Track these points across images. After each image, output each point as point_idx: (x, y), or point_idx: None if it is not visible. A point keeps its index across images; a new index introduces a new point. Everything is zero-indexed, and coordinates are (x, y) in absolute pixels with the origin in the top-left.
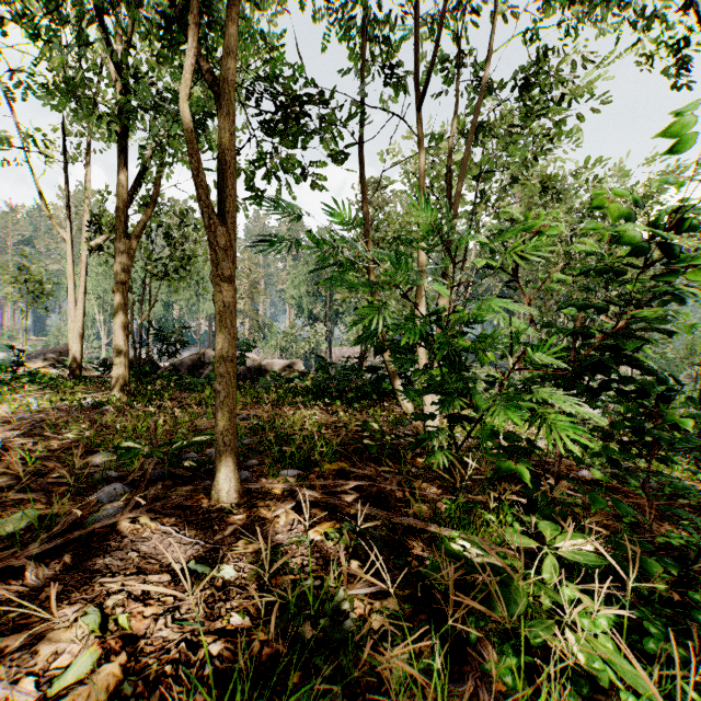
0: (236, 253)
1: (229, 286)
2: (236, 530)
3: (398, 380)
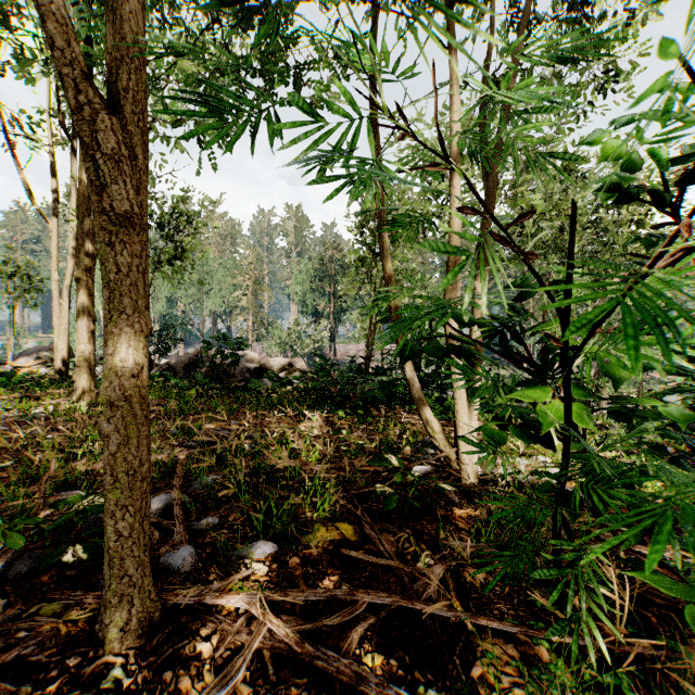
0: (144, 175)
1: (129, 234)
2: None
3: (420, 391)
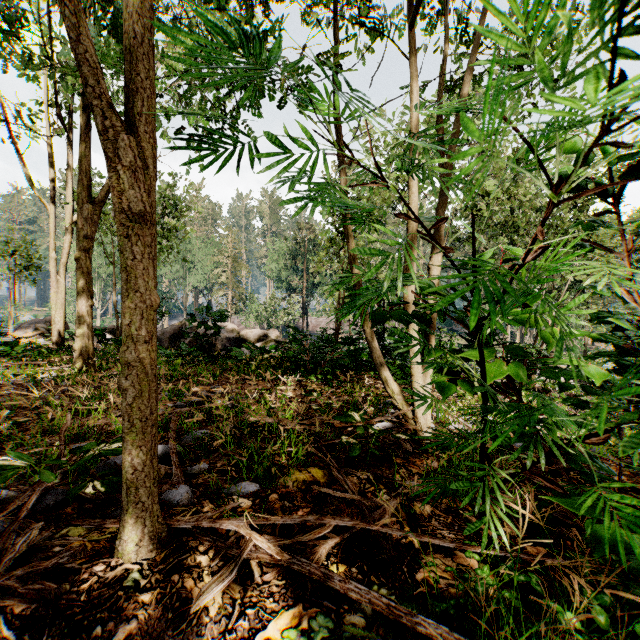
0: (154, 180)
1: (142, 228)
2: (128, 638)
3: (381, 357)
